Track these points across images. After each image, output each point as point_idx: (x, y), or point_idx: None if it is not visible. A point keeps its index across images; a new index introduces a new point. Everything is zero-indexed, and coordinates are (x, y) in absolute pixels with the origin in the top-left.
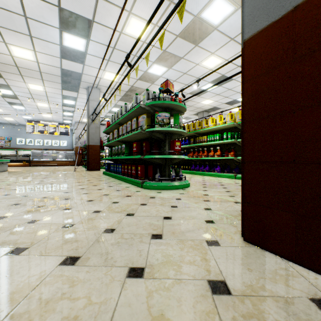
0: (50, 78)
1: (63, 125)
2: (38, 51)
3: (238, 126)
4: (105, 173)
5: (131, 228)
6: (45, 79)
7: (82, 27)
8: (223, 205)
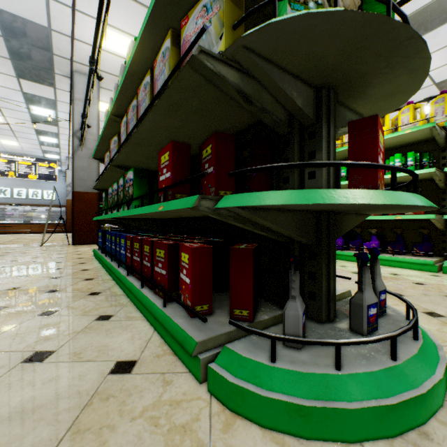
0: None
1: (45, 162)
2: None
3: (440, 135)
4: (95, 255)
5: None
6: None
7: None
8: None
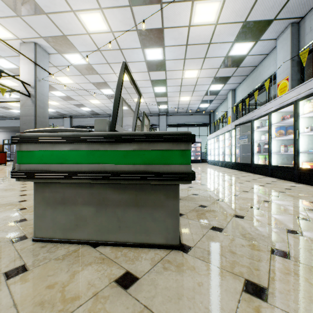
0: None
1: None
2: None
3: None
4: None
5: None
6: None
7: None
8: None
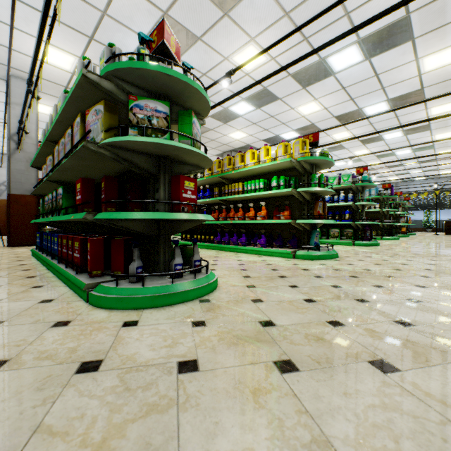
0: None
1: None
2: None
3: (298, 166)
4: (33, 254)
5: None
6: None
7: None
8: (363, 400)
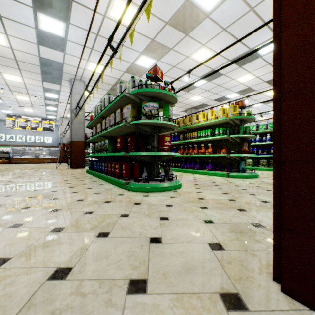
0: (28, 68)
1: (47, 120)
2: (11, 35)
3: (231, 121)
4: (88, 172)
5: (98, 267)
6: (22, 69)
7: (59, 8)
8: (226, 214)
